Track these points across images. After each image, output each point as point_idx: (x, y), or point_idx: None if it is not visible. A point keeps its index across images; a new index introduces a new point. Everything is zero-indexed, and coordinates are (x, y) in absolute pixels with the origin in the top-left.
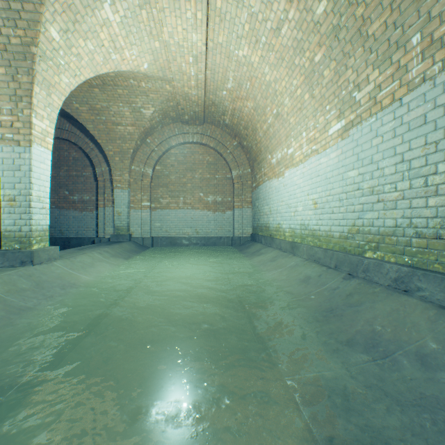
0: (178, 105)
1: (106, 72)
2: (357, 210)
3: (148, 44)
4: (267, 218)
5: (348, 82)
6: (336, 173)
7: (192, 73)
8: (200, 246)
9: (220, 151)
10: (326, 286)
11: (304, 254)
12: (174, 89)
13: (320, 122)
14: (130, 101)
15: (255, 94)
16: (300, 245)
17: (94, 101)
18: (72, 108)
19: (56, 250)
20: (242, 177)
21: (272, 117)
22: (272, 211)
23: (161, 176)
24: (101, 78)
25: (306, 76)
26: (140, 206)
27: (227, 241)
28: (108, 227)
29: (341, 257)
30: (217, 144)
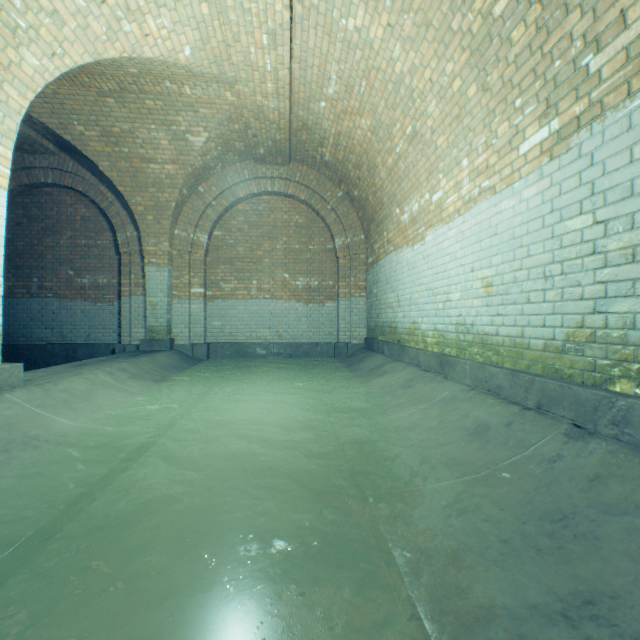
0: (247, 128)
1: (114, 57)
2: (589, 295)
3: (189, 8)
4: (392, 313)
5: (569, 39)
6: (538, 225)
7: (267, 67)
8: (284, 358)
9: (316, 206)
10: (530, 451)
11: (465, 377)
12: (239, 99)
13: (500, 133)
14: (168, 120)
15: (375, 103)
16: (456, 360)
17: (109, 120)
18: (73, 133)
19: (15, 371)
20: (351, 248)
21: (404, 142)
22: (401, 301)
23: (222, 246)
24: (115, 79)
25: (473, 49)
26: (188, 293)
27: (326, 350)
28: (136, 327)
29: (552, 389)
30: (311, 195)
